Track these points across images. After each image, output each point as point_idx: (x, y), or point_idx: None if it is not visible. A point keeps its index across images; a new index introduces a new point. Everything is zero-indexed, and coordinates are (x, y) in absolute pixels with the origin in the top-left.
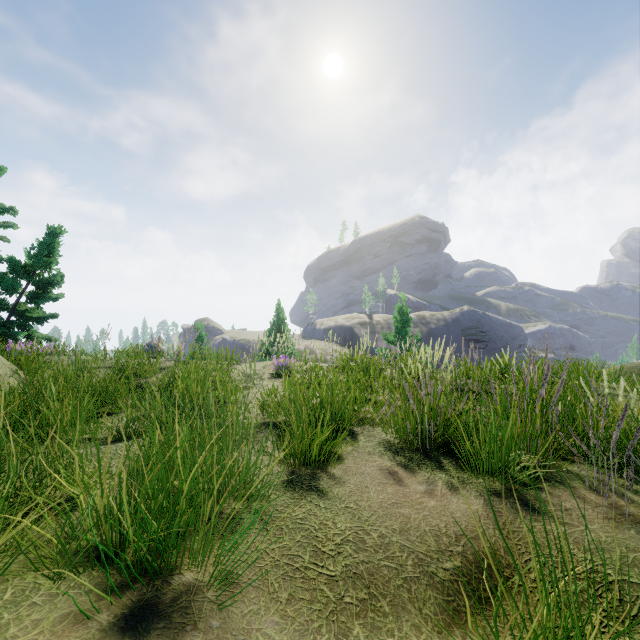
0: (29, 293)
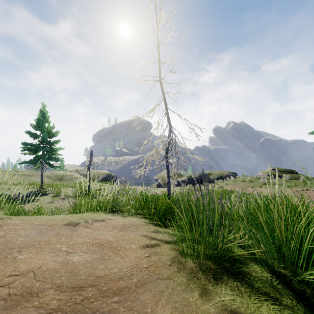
0: None
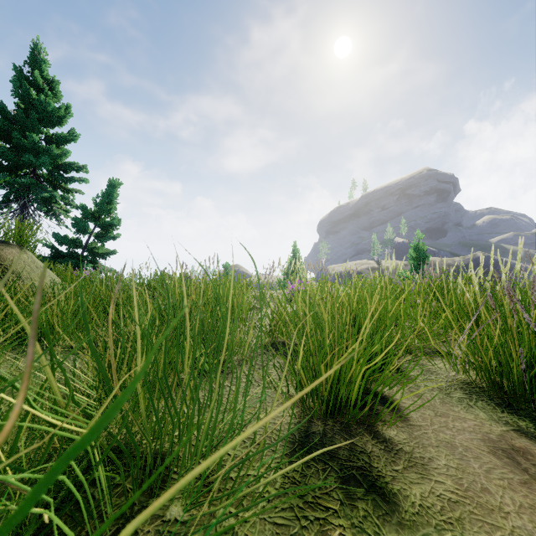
0: (96, 234)
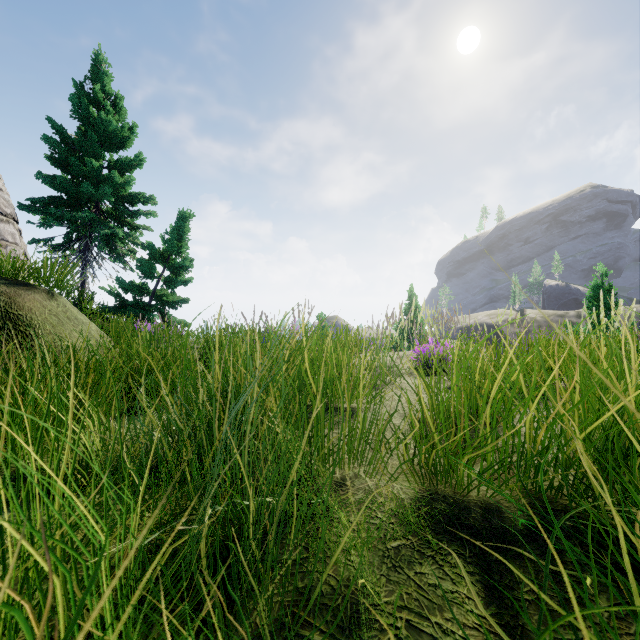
0: (165, 278)
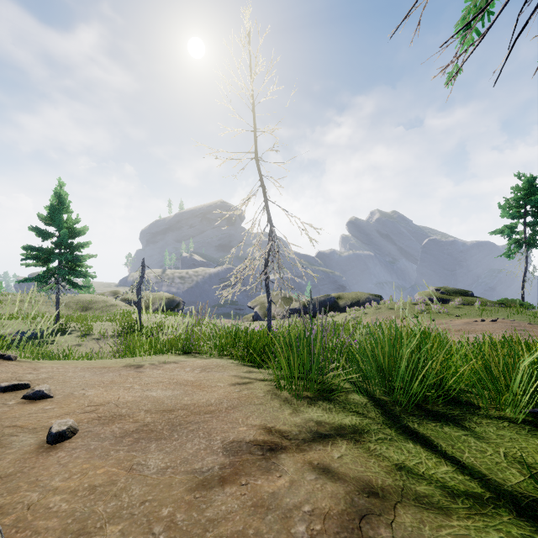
0: None
